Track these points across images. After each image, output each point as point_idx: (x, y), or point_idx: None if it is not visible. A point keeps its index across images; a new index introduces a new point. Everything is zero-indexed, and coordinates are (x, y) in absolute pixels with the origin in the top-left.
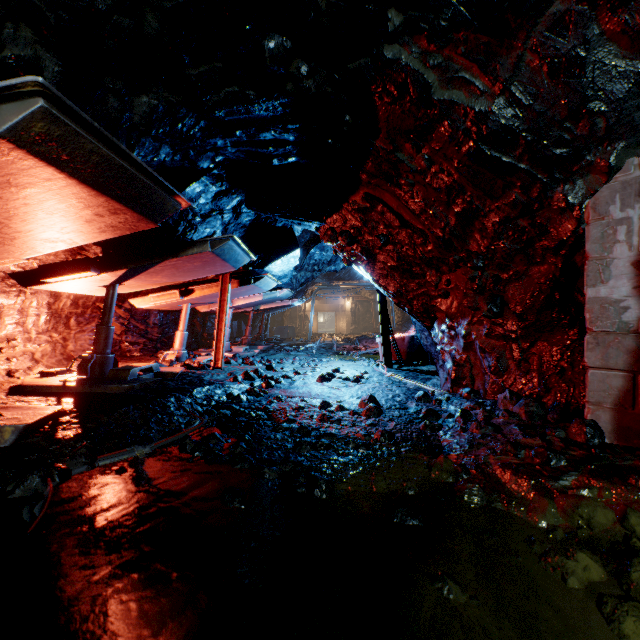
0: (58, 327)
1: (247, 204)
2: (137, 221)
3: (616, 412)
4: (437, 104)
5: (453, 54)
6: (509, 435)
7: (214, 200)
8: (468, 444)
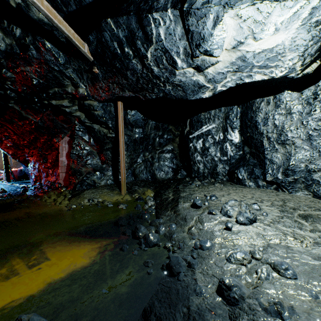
0: None
1: None
2: None
3: (64, 180)
4: (24, 117)
5: (28, 110)
6: (44, 188)
7: None
8: (34, 192)
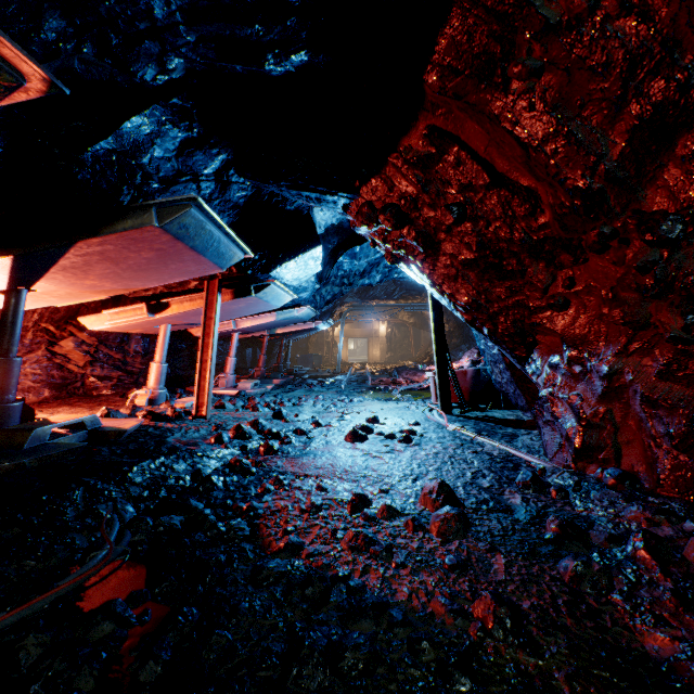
0: None
1: (237, 168)
2: None
3: None
4: None
5: None
6: None
7: (180, 155)
8: None
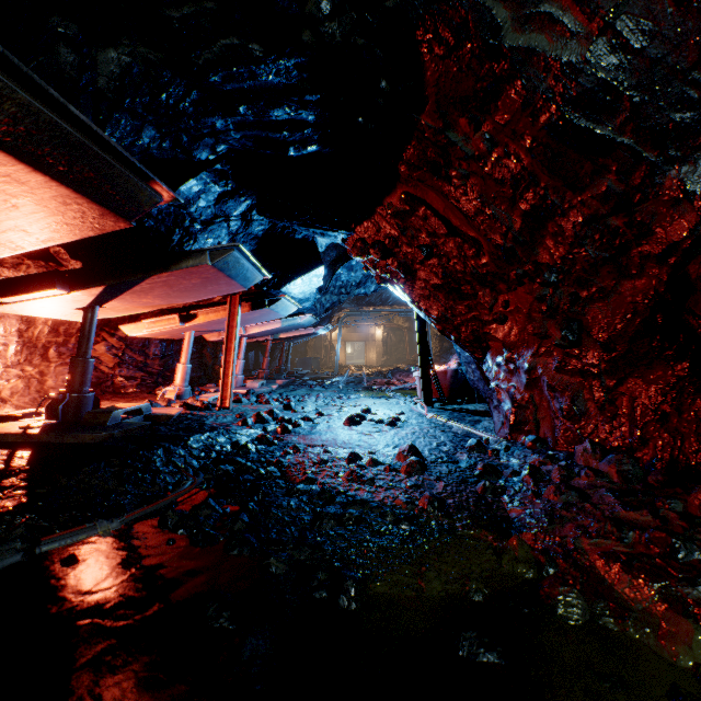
0: (33, 359)
1: (259, 209)
2: (100, 217)
3: None
4: (508, 54)
5: None
6: (602, 505)
7: (217, 203)
8: (547, 518)
